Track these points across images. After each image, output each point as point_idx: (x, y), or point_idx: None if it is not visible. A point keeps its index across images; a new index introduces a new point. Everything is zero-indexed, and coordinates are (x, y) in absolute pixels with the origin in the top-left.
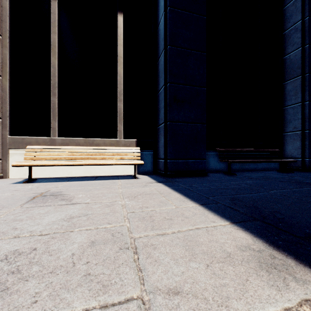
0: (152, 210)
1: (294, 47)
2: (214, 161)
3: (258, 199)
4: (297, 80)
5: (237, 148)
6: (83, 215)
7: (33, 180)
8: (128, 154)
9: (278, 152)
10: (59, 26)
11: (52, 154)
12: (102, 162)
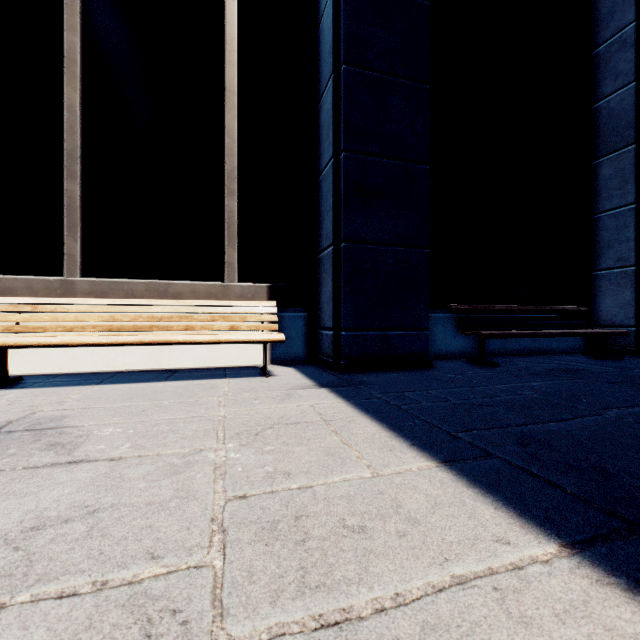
0: (302, 488)
1: (618, 82)
2: (444, 334)
3: (590, 440)
4: (625, 155)
5: (497, 305)
6: (80, 516)
7: (13, 381)
8: (249, 318)
9: (586, 313)
10: (84, 14)
11: (62, 318)
12: (183, 336)
